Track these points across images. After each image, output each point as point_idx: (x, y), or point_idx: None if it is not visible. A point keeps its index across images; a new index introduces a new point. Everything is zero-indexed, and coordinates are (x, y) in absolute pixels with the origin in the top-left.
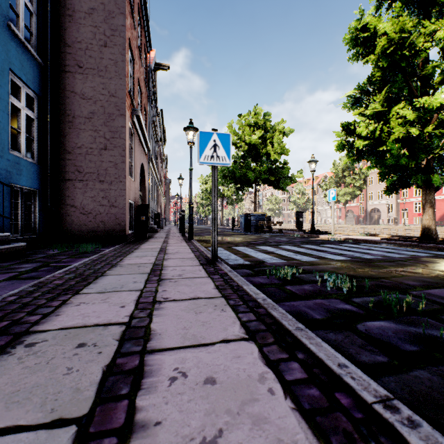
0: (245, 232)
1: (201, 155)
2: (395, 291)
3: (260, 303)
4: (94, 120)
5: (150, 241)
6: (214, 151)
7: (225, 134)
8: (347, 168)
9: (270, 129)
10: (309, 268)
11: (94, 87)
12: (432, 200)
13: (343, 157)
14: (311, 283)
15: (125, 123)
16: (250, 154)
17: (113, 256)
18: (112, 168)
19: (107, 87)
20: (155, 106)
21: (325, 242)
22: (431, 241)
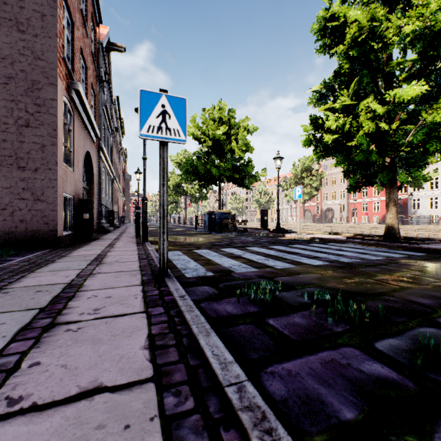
0: (209, 231)
1: (143, 125)
2: (416, 319)
3: (233, 406)
4: (10, 87)
5: (92, 245)
6: (162, 120)
7: (179, 98)
8: (306, 170)
9: (234, 126)
10: (288, 281)
11: (11, 44)
12: (395, 198)
13: (302, 159)
14: (300, 309)
15: (56, 95)
16: (214, 150)
17: (14, 271)
18: (37, 151)
19: (30, 45)
20: (109, 91)
21: (292, 242)
22: (394, 239)
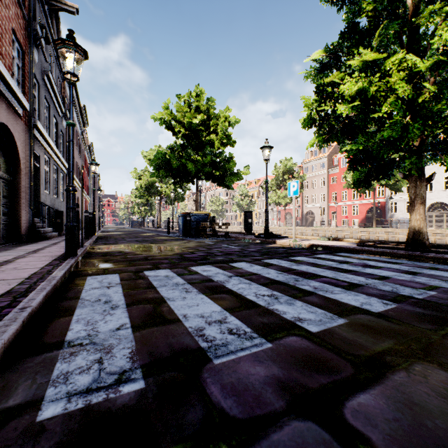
0: (184, 237)
1: None
2: None
3: None
4: None
5: None
6: None
7: None
8: (287, 172)
9: (214, 118)
10: (403, 435)
11: None
12: (423, 194)
13: (283, 160)
14: None
15: None
16: (190, 142)
17: None
18: None
19: None
20: (59, 63)
21: (291, 251)
22: (423, 248)
